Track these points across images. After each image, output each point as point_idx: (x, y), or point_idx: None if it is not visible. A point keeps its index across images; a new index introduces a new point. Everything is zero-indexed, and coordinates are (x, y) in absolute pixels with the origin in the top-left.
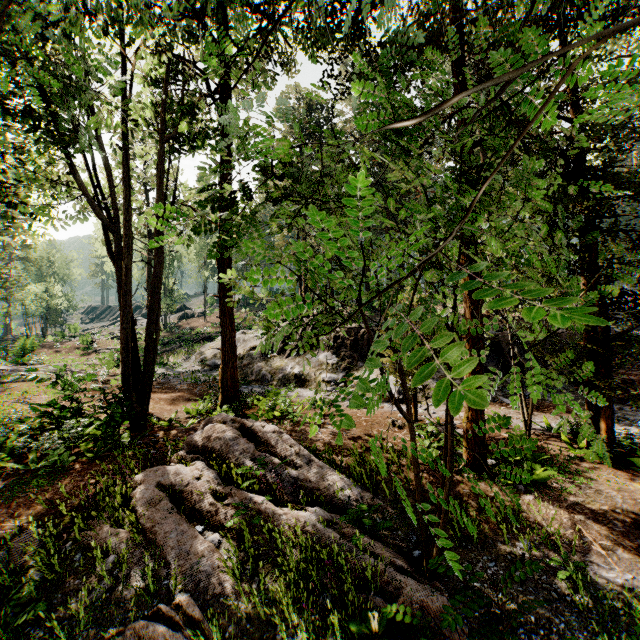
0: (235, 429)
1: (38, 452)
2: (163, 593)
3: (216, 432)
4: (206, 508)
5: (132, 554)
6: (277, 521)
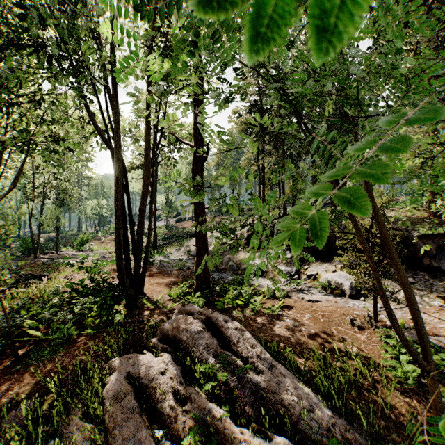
0: (201, 322)
1: (58, 323)
2: None
3: (184, 323)
4: (166, 411)
5: None
6: None
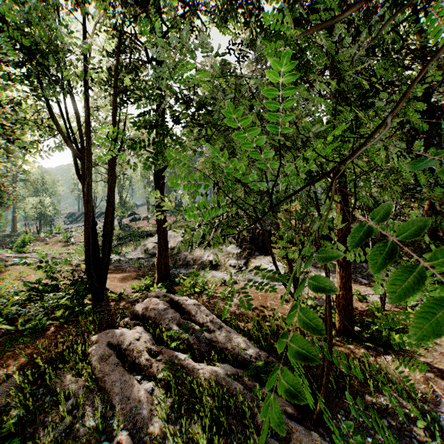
0: (166, 302)
1: (25, 317)
2: (109, 430)
3: (152, 304)
4: (143, 362)
5: (87, 398)
6: (196, 374)
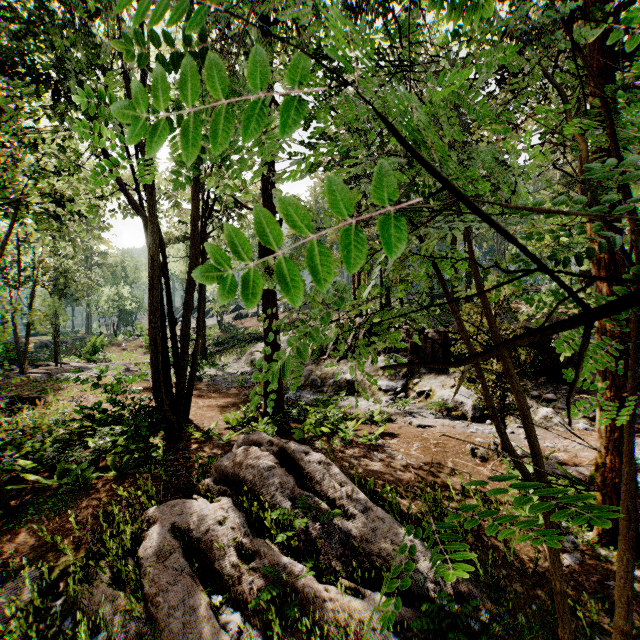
0: (272, 455)
1: (67, 463)
2: None
3: (249, 457)
4: (227, 570)
5: (126, 633)
6: (320, 608)
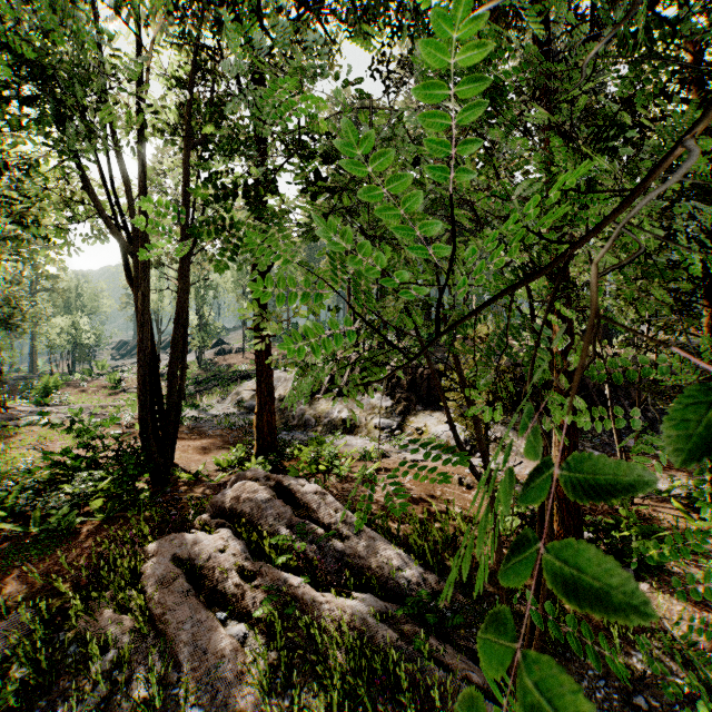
0: (269, 488)
1: (43, 510)
2: (171, 706)
3: (246, 492)
4: (230, 590)
5: (137, 649)
6: (317, 611)
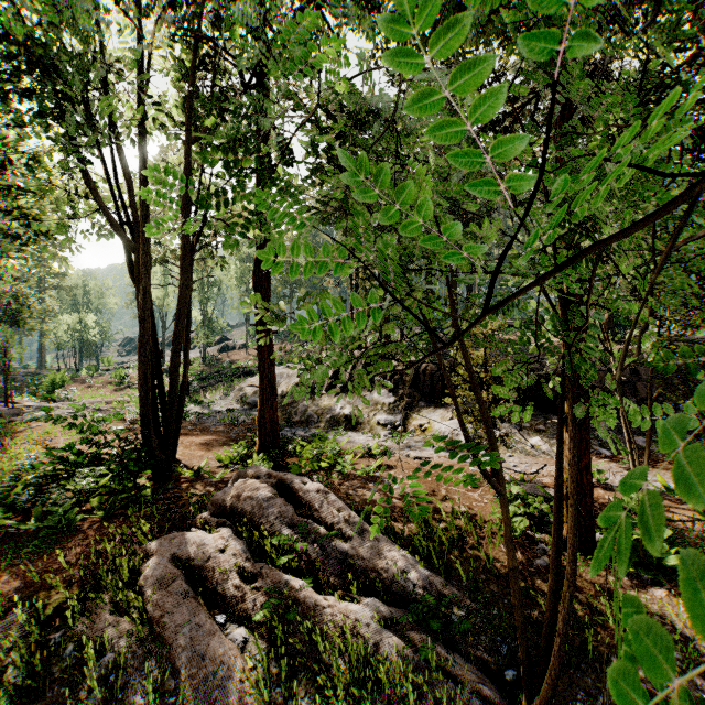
0: (270, 486)
1: (44, 507)
2: None
3: (247, 490)
4: (230, 592)
5: (133, 653)
6: (319, 615)
